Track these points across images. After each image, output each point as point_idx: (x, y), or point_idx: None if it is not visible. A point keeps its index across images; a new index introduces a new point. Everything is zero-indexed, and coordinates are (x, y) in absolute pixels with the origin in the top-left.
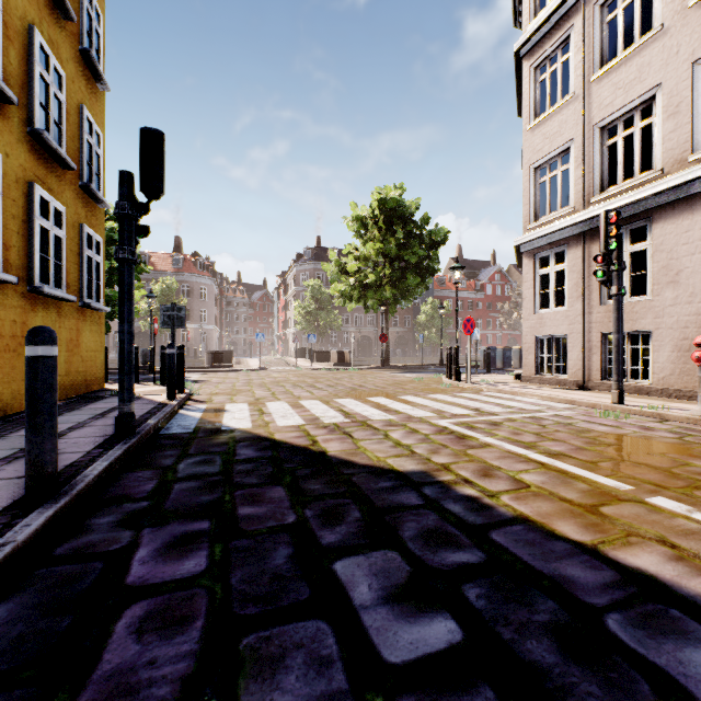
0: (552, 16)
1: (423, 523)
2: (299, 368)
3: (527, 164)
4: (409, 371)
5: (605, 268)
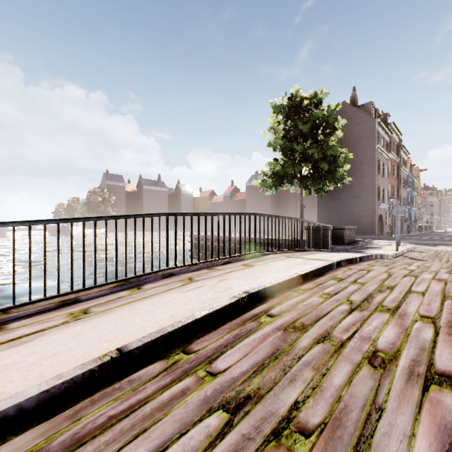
0: None
1: None
2: None
3: None
4: None
5: None
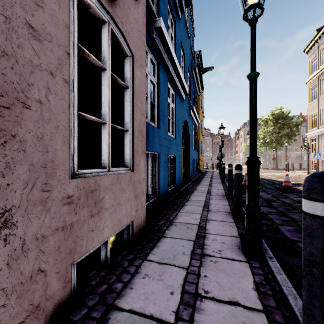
0: (312, 78)
1: None
2: (243, 168)
3: (308, 114)
4: (281, 170)
5: (306, 148)
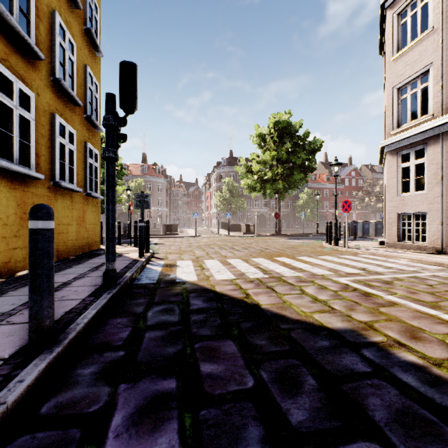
0: None
1: (386, 399)
2: (220, 235)
3: (391, 86)
4: (295, 238)
5: None
